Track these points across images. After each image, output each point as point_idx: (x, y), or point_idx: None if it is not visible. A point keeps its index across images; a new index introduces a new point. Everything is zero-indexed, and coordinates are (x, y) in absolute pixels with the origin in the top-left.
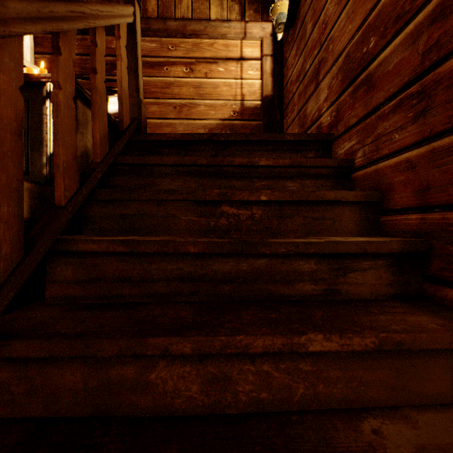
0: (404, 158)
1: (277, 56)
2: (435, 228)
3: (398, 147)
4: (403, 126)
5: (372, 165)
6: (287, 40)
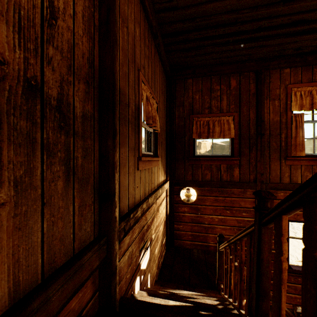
0: None
1: (172, 197)
2: None
3: None
4: None
5: None
6: (179, 196)
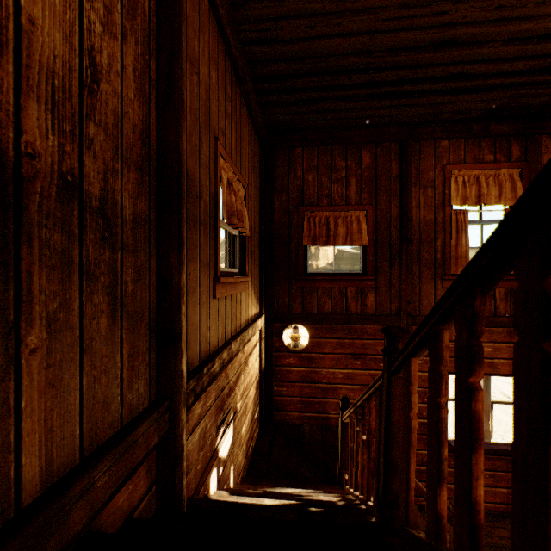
0: None
1: (269, 341)
2: None
3: None
4: None
5: None
6: (282, 339)
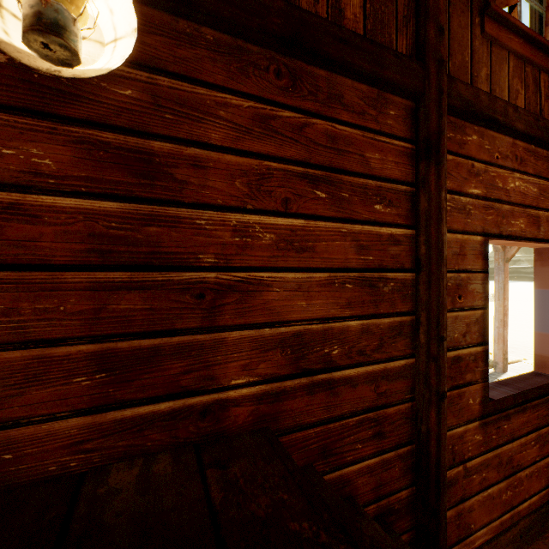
0: (366, 464)
1: None
2: (384, 509)
3: (361, 455)
4: (365, 439)
5: (336, 470)
6: None
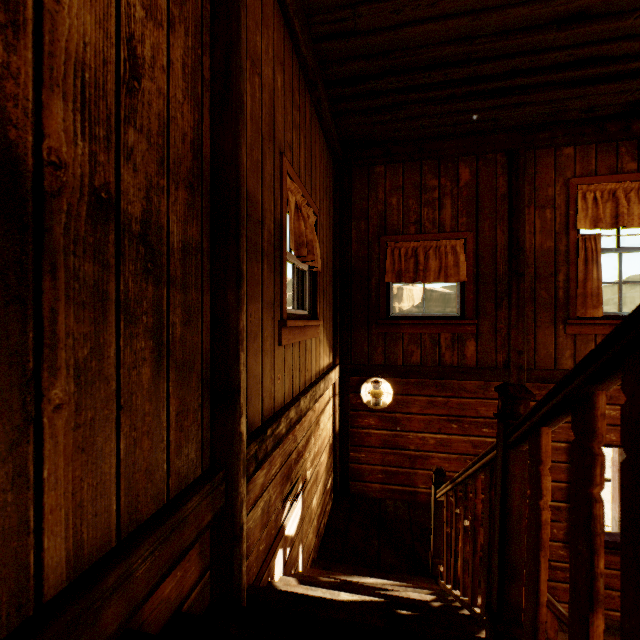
0: None
1: (345, 397)
2: None
3: None
4: None
5: None
6: (360, 396)
